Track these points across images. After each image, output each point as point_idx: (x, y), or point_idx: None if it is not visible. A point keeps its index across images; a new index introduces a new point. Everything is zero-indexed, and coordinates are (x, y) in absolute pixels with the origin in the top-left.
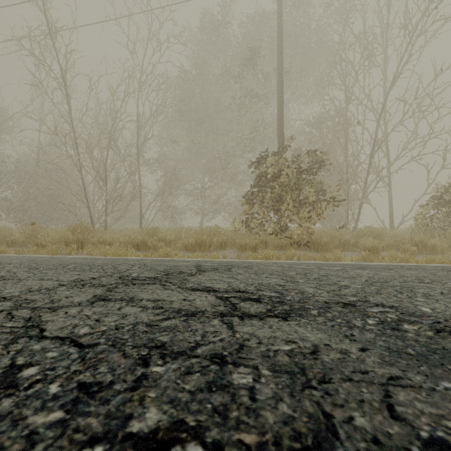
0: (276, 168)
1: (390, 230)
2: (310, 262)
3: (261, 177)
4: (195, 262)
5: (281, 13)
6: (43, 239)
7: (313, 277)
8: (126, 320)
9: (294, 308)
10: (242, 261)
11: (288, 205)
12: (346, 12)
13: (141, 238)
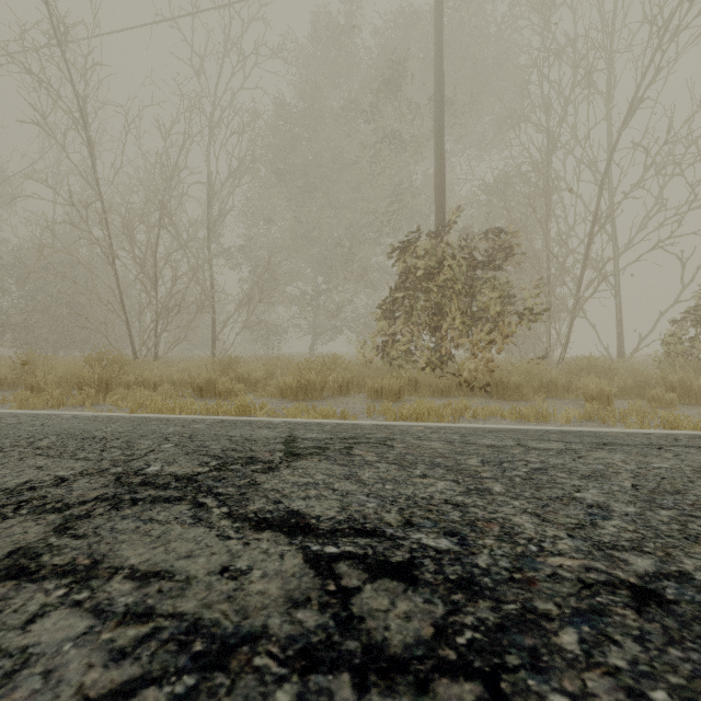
0: (433, 258)
1: (622, 362)
2: (499, 427)
3: (409, 275)
4: (288, 428)
5: (441, 4)
6: (42, 379)
7: (521, 477)
8: (7, 694)
9: (509, 615)
10: (375, 426)
11: (454, 321)
12: (546, 5)
13: (208, 376)
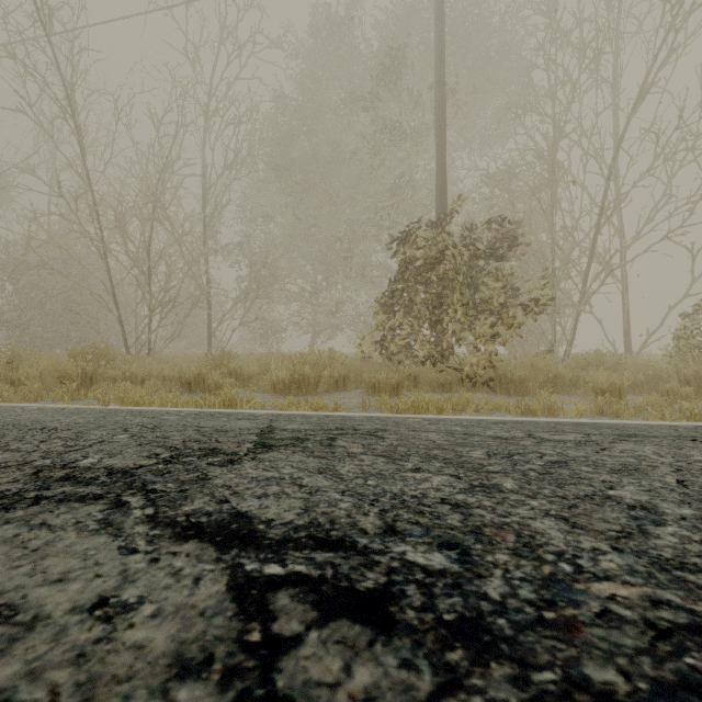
0: (434, 248)
1: (631, 357)
2: (505, 419)
3: (408, 266)
4: (269, 420)
5: None
6: (23, 373)
7: (536, 471)
8: None
9: (544, 696)
10: (367, 418)
11: (455, 312)
12: None
13: (197, 371)
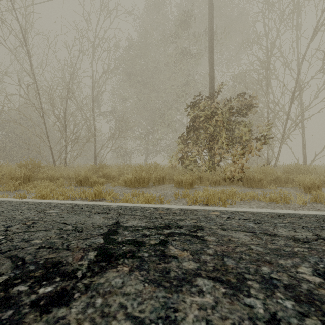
0: (209, 110)
1: (311, 167)
2: (275, 212)
3: (196, 119)
4: (117, 214)
5: None
6: None
7: None
8: None
9: None
10: (183, 211)
11: (222, 143)
12: None
13: (85, 174)
